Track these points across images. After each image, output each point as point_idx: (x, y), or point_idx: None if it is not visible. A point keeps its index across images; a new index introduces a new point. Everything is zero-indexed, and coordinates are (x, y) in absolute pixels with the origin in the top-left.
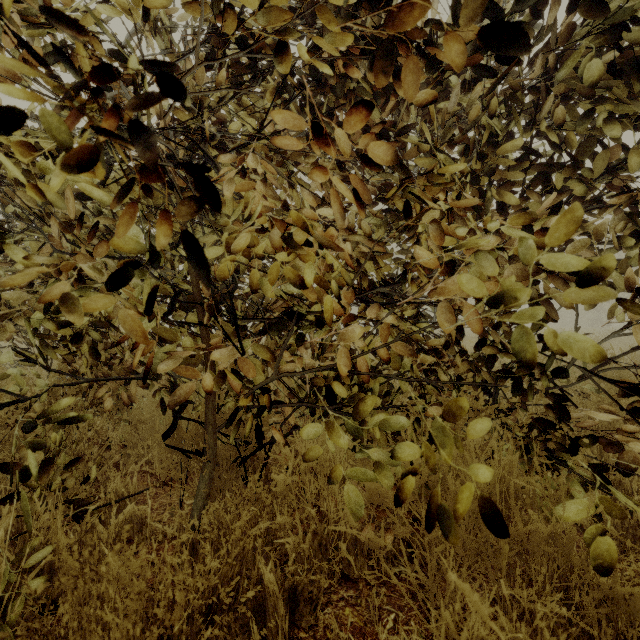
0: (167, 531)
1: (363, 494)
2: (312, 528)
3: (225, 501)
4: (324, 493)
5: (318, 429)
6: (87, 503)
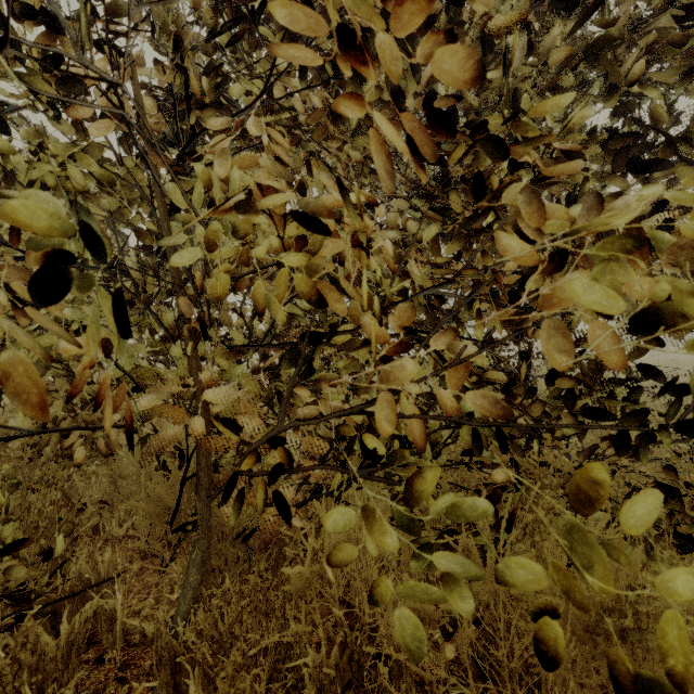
0: (146, 630)
1: (414, 604)
2: (339, 639)
3: (223, 590)
4: (356, 584)
5: (349, 518)
6: (36, 595)
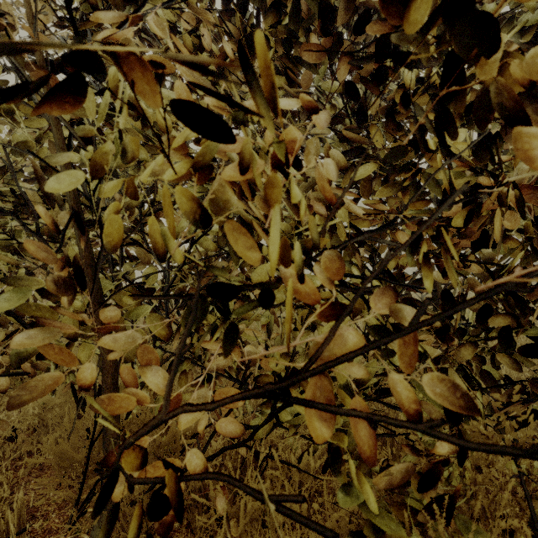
0: None
1: None
2: None
3: None
4: None
5: None
6: None
